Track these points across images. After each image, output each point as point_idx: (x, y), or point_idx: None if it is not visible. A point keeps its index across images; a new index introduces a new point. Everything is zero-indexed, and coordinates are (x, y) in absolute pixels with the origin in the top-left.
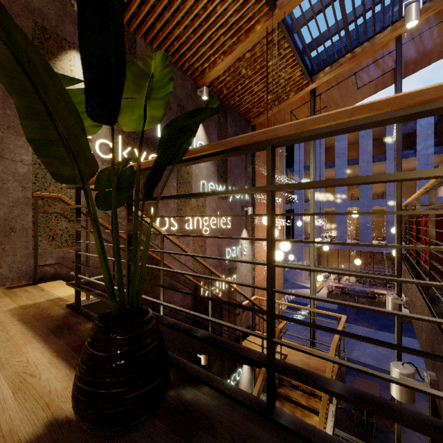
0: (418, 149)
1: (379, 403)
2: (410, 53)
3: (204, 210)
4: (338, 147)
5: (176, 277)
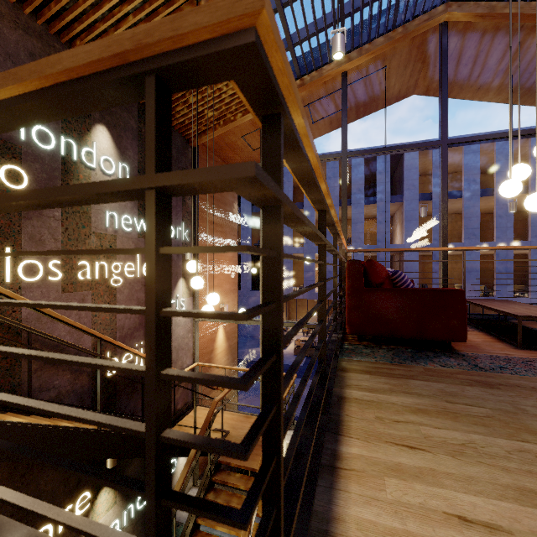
0: (378, 196)
1: None
2: (358, 94)
3: None
4: None
5: (59, 350)
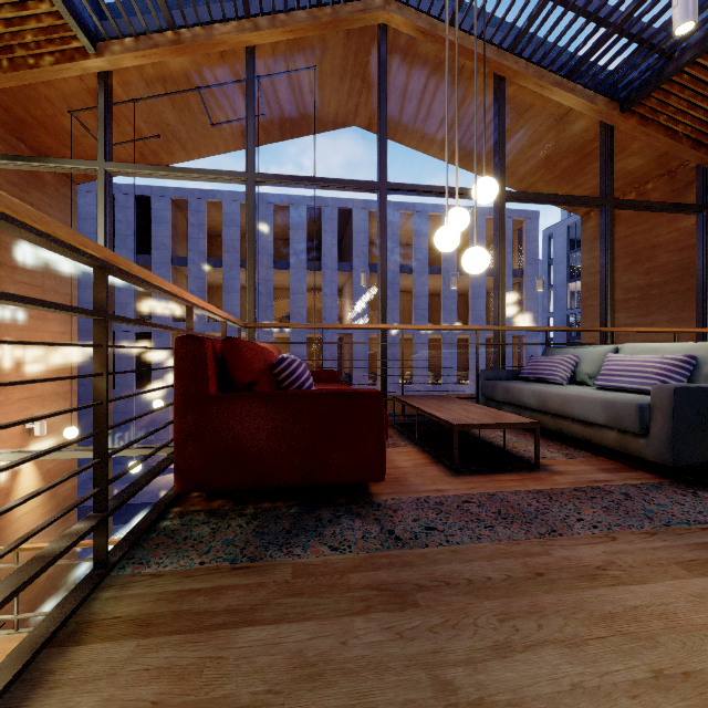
0: (323, 261)
1: None
2: (281, 99)
3: None
4: (227, 235)
5: None
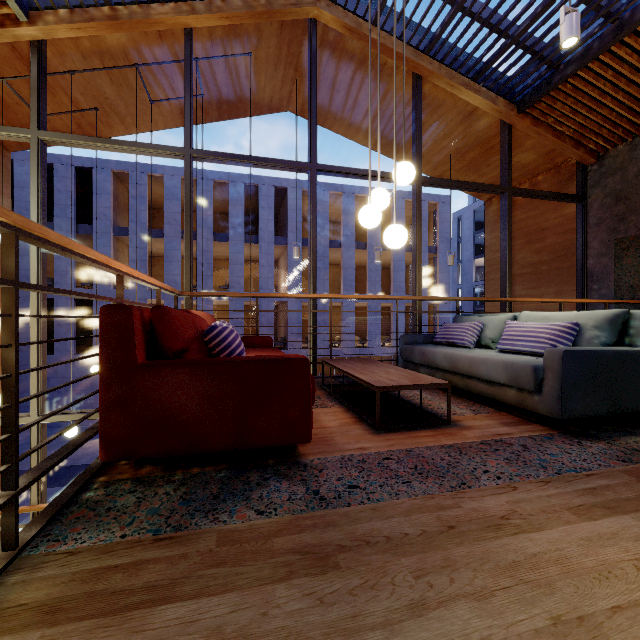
0: (260, 234)
1: None
2: (218, 81)
3: None
4: (168, 208)
5: None
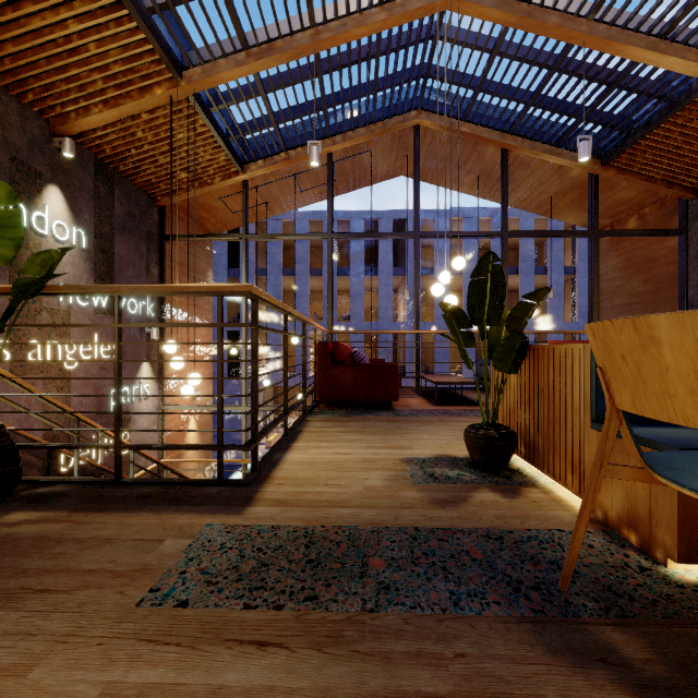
0: (379, 267)
1: (179, 445)
2: (347, 170)
3: (68, 331)
4: (299, 249)
5: None
